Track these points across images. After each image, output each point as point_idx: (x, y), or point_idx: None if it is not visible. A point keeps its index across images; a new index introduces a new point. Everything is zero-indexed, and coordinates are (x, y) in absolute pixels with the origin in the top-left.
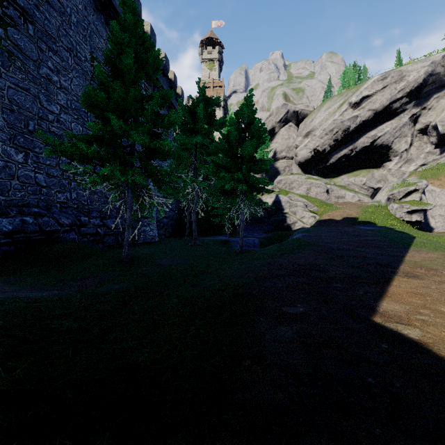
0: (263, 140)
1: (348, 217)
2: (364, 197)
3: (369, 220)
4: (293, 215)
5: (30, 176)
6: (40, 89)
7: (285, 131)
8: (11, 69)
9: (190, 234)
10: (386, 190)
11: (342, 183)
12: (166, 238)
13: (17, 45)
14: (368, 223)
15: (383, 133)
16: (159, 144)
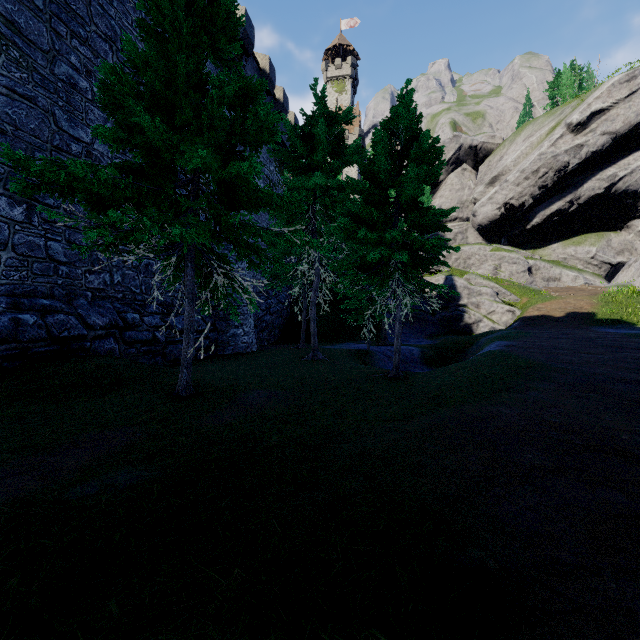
0: (439, 170)
1: (576, 312)
2: (595, 279)
3: (619, 318)
4: (474, 308)
5: (37, 244)
6: (56, 100)
7: (455, 177)
8: (1, 61)
9: (307, 340)
10: (637, 267)
11: (553, 257)
12: (270, 346)
13: (11, 22)
14: (617, 323)
15: (629, 172)
16: (240, 170)
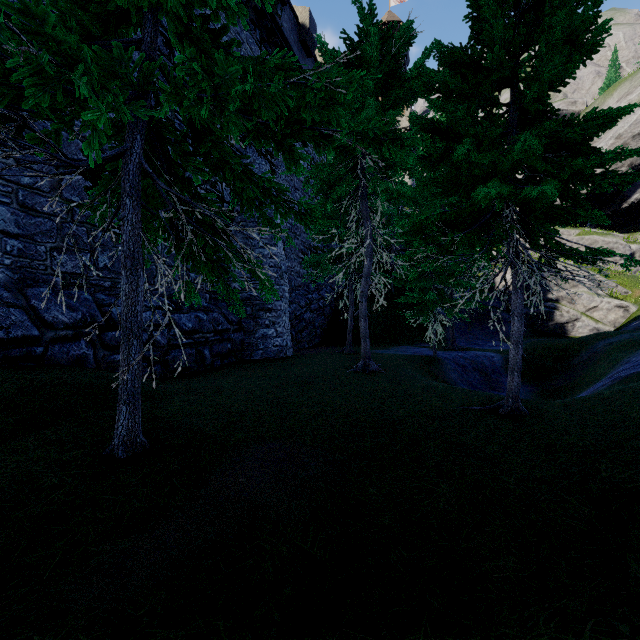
0: (602, 39)
1: None
2: None
3: None
4: (566, 304)
5: None
6: None
7: None
8: None
9: (354, 342)
10: None
11: None
12: (309, 350)
13: None
14: None
15: None
16: None
